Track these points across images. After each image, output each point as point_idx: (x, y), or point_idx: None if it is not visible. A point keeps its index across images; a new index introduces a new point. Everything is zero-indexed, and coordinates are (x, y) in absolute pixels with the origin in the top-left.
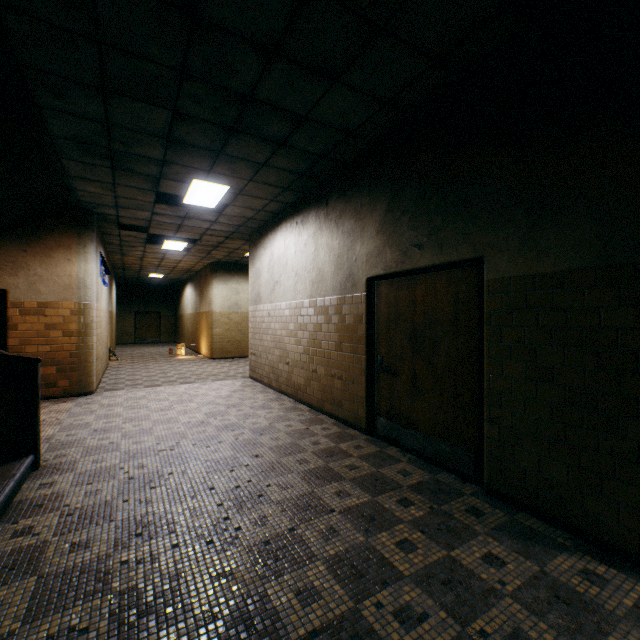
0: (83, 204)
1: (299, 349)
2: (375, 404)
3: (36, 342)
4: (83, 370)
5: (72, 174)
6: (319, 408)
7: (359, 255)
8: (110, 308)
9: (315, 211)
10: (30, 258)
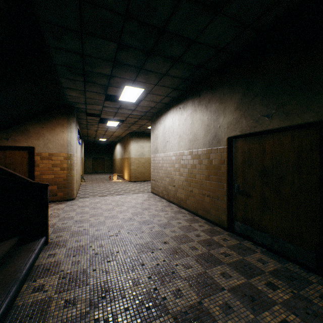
0: (69, 103)
1: (181, 178)
2: (233, 213)
3: (47, 173)
4: (69, 187)
5: (64, 86)
6: (194, 212)
7: (222, 124)
8: (81, 156)
9: (191, 100)
10: (45, 131)
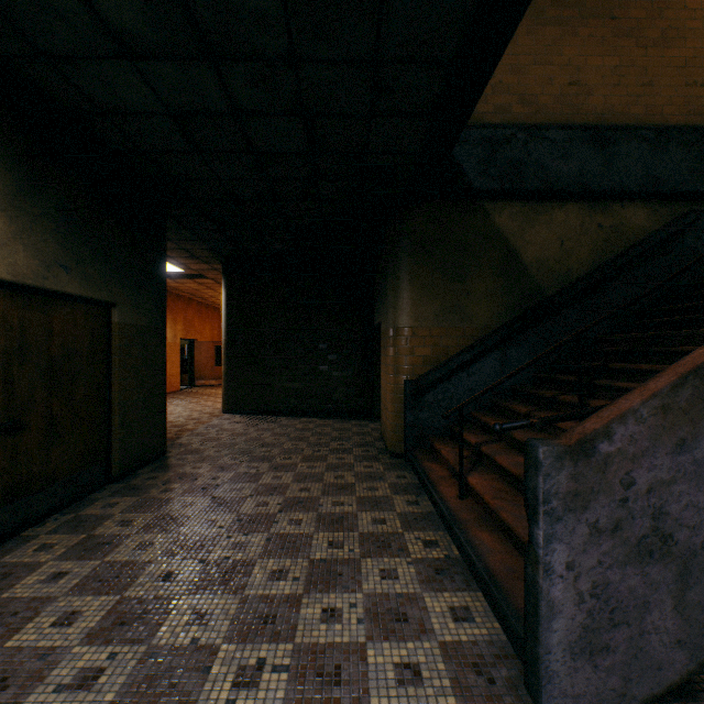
0: None
1: None
2: None
3: None
4: None
5: None
6: None
7: None
8: None
9: None
10: None
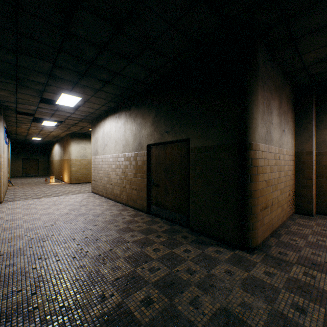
0: None
1: (117, 177)
2: (150, 200)
3: None
4: None
5: None
6: (126, 204)
7: (144, 134)
8: (8, 156)
9: (124, 112)
10: None
